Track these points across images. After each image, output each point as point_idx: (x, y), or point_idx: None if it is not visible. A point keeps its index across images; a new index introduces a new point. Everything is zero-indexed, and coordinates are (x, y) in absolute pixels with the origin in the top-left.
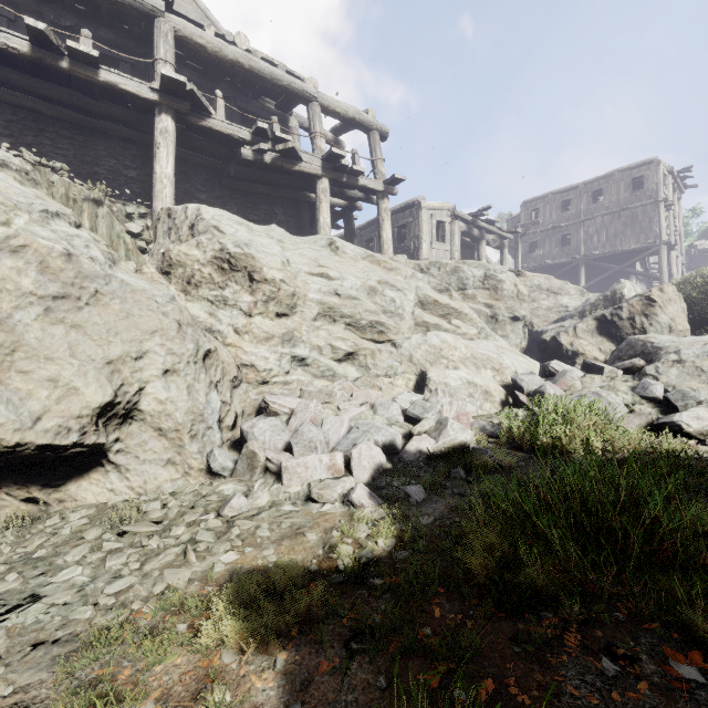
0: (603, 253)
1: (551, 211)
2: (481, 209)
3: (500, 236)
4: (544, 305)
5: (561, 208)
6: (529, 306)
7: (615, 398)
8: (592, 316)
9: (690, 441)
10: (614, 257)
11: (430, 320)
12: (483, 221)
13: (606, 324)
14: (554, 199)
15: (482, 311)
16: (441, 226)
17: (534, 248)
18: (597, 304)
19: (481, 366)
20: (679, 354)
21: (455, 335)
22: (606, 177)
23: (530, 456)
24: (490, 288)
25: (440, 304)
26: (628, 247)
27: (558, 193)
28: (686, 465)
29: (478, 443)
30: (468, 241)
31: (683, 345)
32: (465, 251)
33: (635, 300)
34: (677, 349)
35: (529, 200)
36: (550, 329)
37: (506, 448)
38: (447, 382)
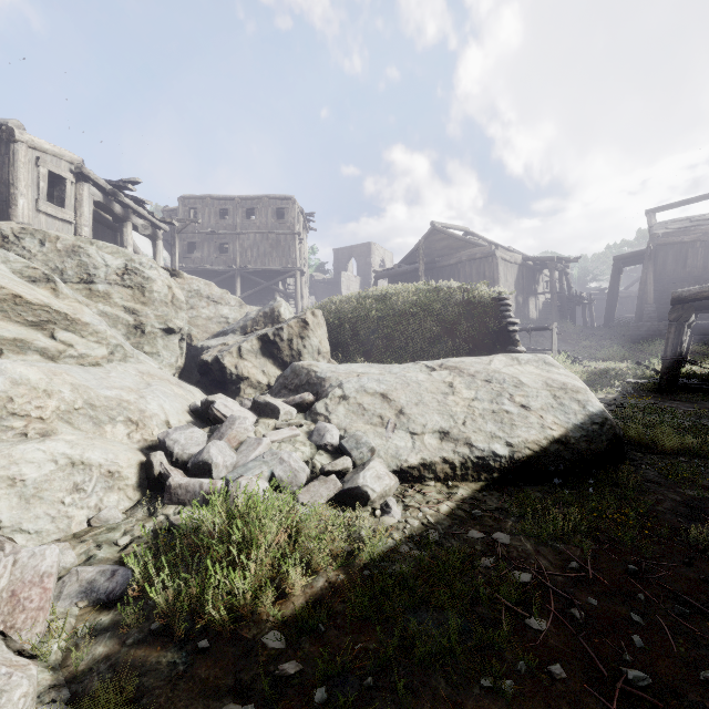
0: (256, 268)
1: (210, 215)
2: (126, 180)
3: (153, 223)
4: (205, 314)
5: (220, 215)
6: (187, 314)
7: (298, 460)
8: (256, 335)
9: (378, 512)
10: (264, 273)
11: (4, 331)
12: (130, 198)
13: (269, 345)
14: (213, 204)
15: (121, 317)
16: (59, 182)
17: (193, 249)
18: (259, 320)
19: (106, 420)
20: (343, 388)
21: (50, 367)
22: (258, 199)
23: (187, 657)
24: (134, 286)
25: (30, 303)
26: (275, 267)
27: (216, 198)
28: (395, 573)
29: (68, 651)
30: (109, 219)
31: (342, 377)
32: (103, 231)
33: (294, 321)
34: (340, 381)
35: (188, 196)
36: (212, 345)
37: (136, 644)
38: (16, 473)
